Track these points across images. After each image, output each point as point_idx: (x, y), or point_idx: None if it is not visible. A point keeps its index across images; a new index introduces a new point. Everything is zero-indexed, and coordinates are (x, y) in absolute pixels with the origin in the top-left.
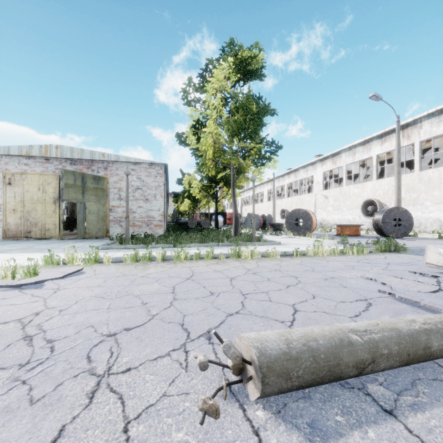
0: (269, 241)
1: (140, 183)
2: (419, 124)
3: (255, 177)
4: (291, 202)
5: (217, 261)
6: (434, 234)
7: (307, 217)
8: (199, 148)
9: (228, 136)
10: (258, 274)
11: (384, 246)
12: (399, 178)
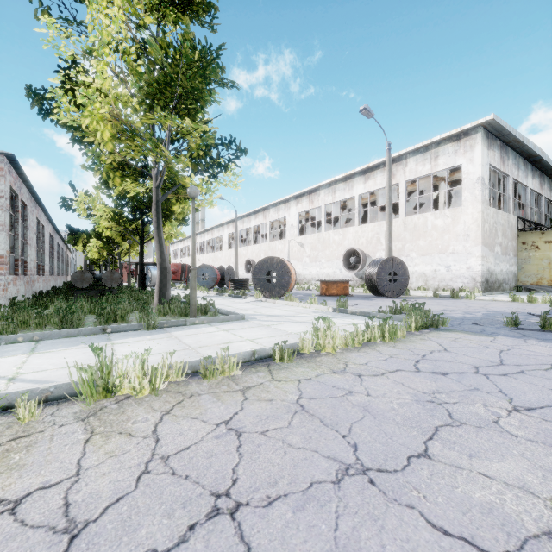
0: (224, 313)
1: None
2: (404, 161)
3: (196, 190)
4: (258, 250)
5: None
6: (421, 291)
7: (284, 270)
8: (83, 126)
9: (140, 101)
10: None
11: (421, 319)
12: (390, 221)
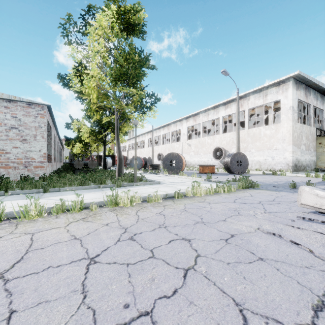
0: (150, 181)
1: (15, 122)
2: (248, 97)
3: (137, 122)
4: (165, 148)
5: (86, 213)
6: (257, 171)
7: (179, 159)
8: (83, 91)
9: (111, 81)
10: (137, 240)
11: (245, 183)
12: (238, 132)
